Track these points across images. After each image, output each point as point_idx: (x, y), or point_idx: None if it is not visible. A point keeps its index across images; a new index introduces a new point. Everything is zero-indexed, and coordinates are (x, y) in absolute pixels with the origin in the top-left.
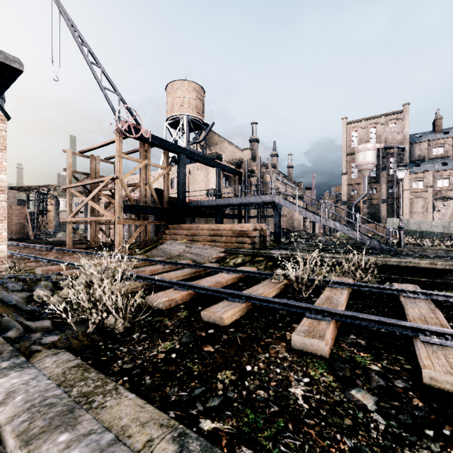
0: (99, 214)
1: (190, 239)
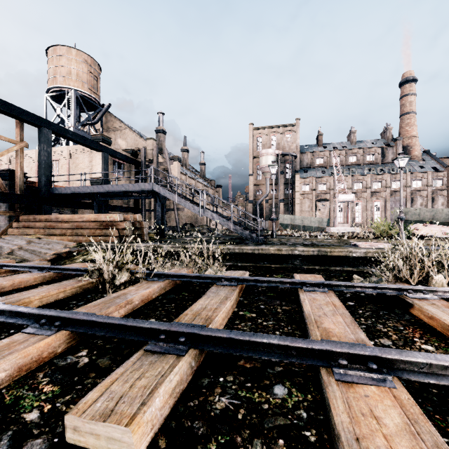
0: None
1: (44, 233)
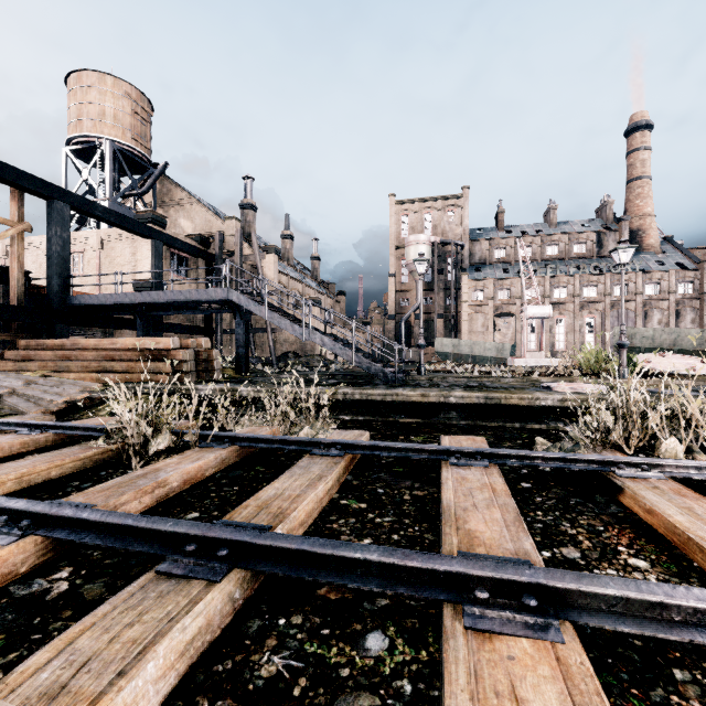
0: None
1: (55, 368)
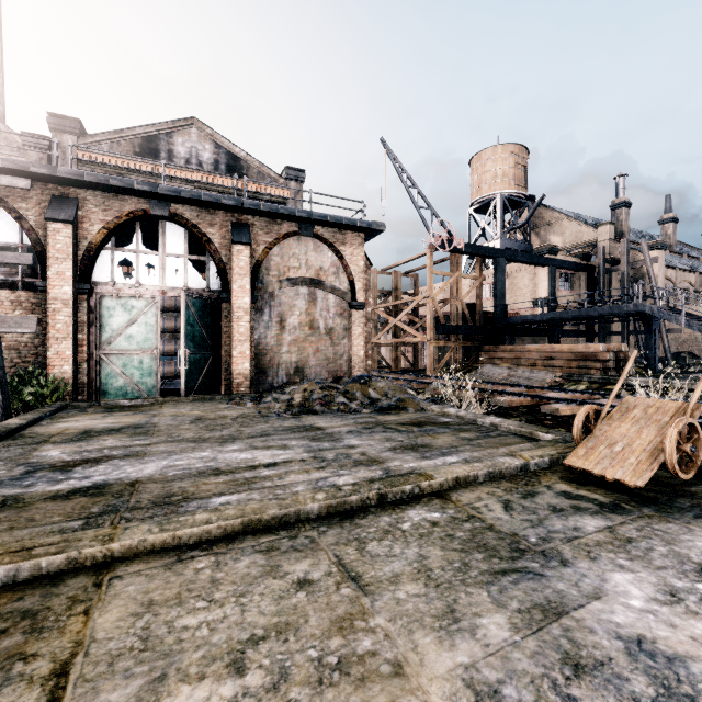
0: (400, 335)
1: (512, 363)
